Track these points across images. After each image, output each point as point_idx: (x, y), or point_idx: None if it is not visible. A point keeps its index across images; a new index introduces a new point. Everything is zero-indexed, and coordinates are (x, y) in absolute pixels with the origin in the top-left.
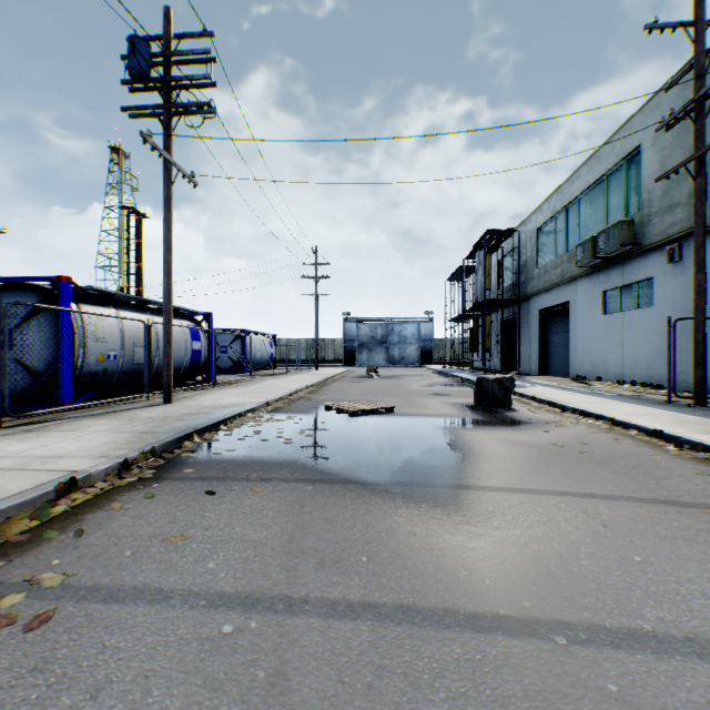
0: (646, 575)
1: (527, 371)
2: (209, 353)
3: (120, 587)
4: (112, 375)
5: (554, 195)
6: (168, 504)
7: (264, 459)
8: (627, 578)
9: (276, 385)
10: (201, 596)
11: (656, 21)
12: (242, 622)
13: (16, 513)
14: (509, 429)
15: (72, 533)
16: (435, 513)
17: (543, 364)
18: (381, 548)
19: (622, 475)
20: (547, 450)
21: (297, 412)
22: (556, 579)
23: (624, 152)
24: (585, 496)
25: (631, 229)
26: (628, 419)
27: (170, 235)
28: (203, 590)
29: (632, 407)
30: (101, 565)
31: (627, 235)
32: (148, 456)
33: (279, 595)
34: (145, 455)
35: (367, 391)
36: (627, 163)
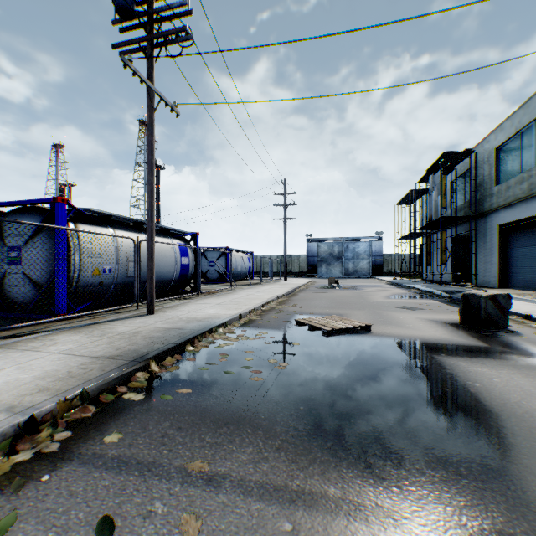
0: None
1: (483, 283)
2: (195, 267)
3: None
4: (108, 287)
5: (518, 112)
6: None
7: (221, 415)
8: None
9: (251, 295)
10: None
11: None
12: None
13: None
14: None
15: None
16: None
17: (502, 277)
18: None
19: None
20: None
21: (269, 326)
22: None
23: None
24: None
25: None
26: None
27: (152, 158)
28: None
29: None
30: None
31: None
32: (73, 403)
33: None
34: (70, 402)
35: (333, 302)
36: None
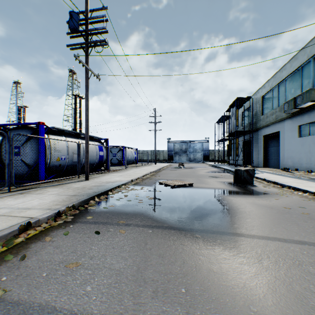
0: None
1: (256, 165)
2: (107, 157)
3: (31, 303)
4: (63, 167)
5: (271, 79)
6: (74, 238)
7: (127, 212)
8: None
9: (137, 171)
10: None
11: None
12: None
13: None
14: (255, 197)
15: (20, 256)
16: (224, 253)
17: (265, 162)
18: (193, 281)
19: None
20: (281, 211)
21: (146, 185)
22: None
23: (311, 54)
24: None
25: None
26: None
27: (87, 102)
28: (80, 311)
29: None
30: (27, 283)
31: (314, 96)
32: (70, 209)
33: None
34: (69, 208)
35: (179, 174)
36: (313, 59)
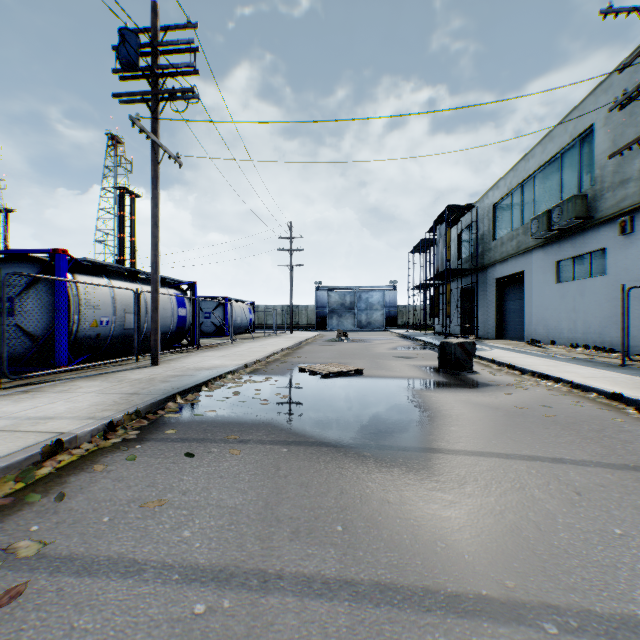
0: (629, 550)
1: (484, 335)
2: (193, 319)
3: (94, 557)
4: (105, 339)
5: (510, 173)
6: (148, 466)
7: (242, 420)
8: (610, 554)
9: (254, 348)
10: (174, 569)
11: (610, 6)
12: (215, 601)
13: (1, 475)
14: (473, 391)
15: (54, 496)
16: (407, 478)
17: (499, 329)
18: (355, 516)
19: (588, 439)
20: (511, 413)
21: (273, 373)
22: (537, 554)
23: (577, 132)
24: (554, 461)
25: (584, 203)
26: (587, 382)
27: (157, 211)
28: (177, 562)
29: (589, 370)
30: (78, 532)
31: (580, 209)
32: (132, 417)
33: (253, 569)
34: (130, 416)
35: (338, 353)
36: (580, 142)
